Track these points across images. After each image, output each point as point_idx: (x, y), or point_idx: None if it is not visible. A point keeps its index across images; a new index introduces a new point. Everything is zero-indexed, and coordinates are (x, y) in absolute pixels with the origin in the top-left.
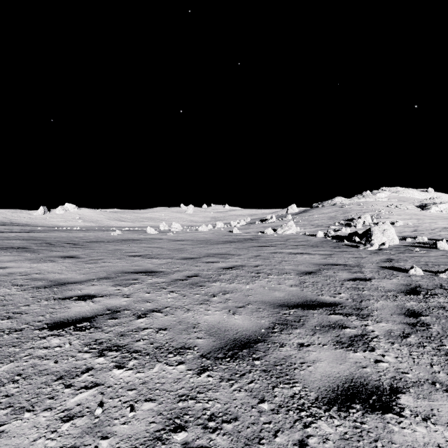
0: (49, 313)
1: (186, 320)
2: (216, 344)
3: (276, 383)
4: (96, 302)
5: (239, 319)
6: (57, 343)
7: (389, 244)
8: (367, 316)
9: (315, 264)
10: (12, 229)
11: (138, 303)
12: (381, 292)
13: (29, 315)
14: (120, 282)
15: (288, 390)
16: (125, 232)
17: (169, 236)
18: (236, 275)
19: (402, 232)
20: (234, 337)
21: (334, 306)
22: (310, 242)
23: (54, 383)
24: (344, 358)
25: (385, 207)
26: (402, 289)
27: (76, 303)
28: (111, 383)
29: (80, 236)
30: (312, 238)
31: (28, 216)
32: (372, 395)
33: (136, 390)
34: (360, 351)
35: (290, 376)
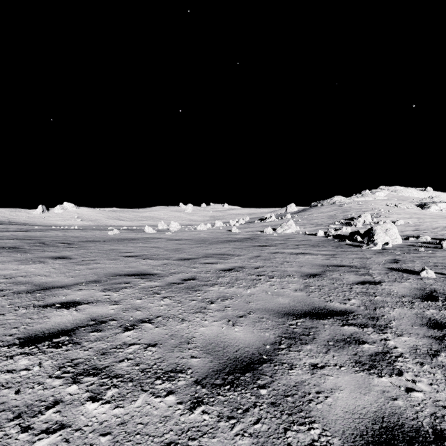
0: (24, 325)
1: (180, 334)
2: (214, 365)
3: (289, 424)
4: (81, 310)
5: (240, 332)
6: (25, 364)
7: (392, 244)
8: (385, 328)
9: (319, 266)
10: (9, 229)
11: (127, 311)
12: (395, 298)
13: (1, 327)
14: (110, 286)
15: (305, 435)
16: (123, 231)
17: (167, 236)
18: (236, 278)
19: (403, 231)
20: (234, 356)
21: (346, 315)
22: (311, 241)
23: (9, 424)
24: (367, 386)
25: (384, 206)
26: (417, 294)
27: (58, 312)
28: (81, 423)
29: (76, 235)
30: (312, 237)
31: (26, 215)
32: (412, 442)
33: (111, 434)
34: (386, 374)
35: (304, 412)
